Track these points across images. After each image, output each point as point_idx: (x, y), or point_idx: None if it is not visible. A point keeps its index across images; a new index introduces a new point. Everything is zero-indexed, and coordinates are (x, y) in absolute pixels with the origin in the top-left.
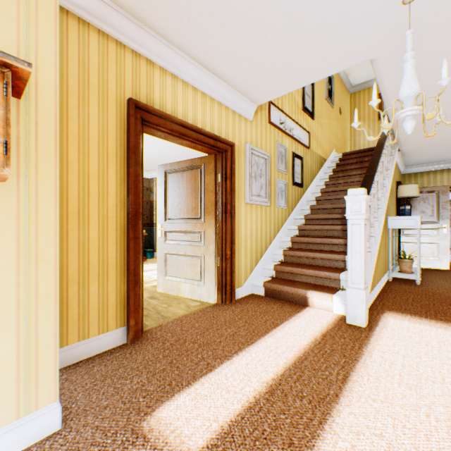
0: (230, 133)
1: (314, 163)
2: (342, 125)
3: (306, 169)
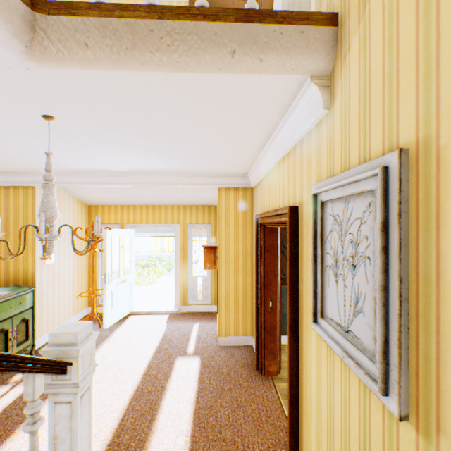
0: (297, 187)
1: None
2: None
3: None
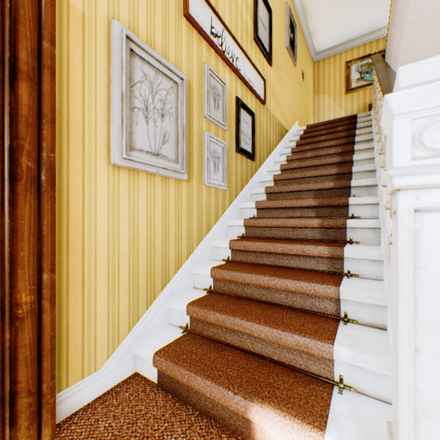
0: None
1: (272, 130)
2: (305, 95)
3: (261, 134)
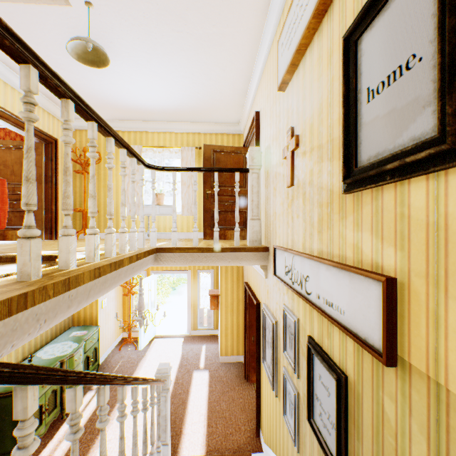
0: (260, 292)
1: None
2: None
3: None
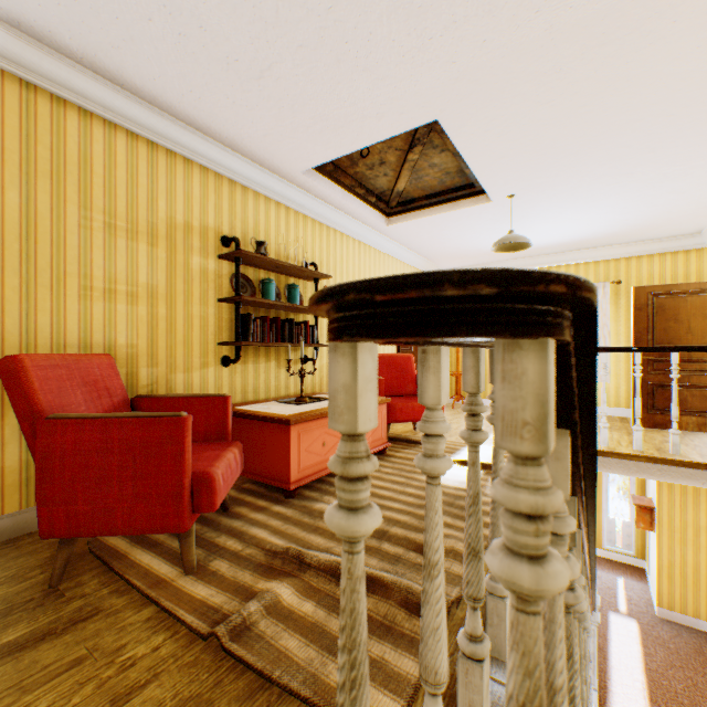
0: None
1: None
2: None
3: None
